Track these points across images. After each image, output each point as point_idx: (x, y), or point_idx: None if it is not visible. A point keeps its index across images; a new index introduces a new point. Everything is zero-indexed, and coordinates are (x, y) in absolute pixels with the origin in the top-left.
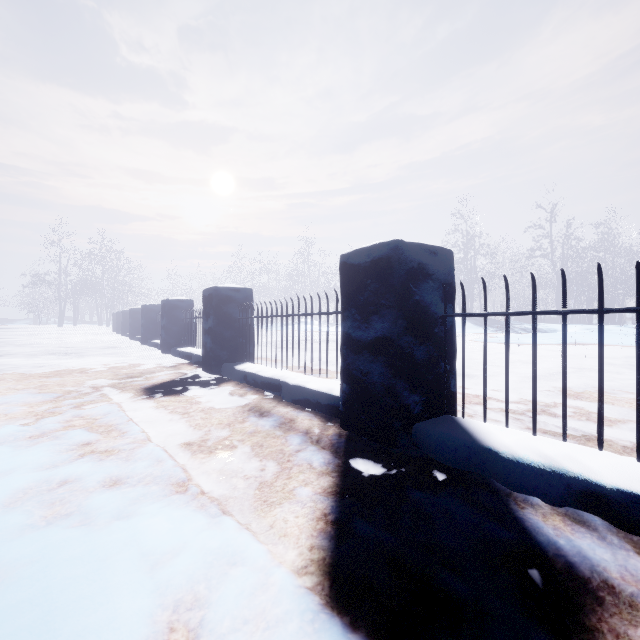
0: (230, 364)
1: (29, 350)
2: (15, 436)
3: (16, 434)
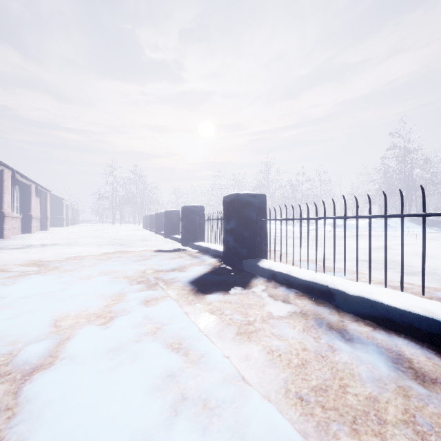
0: (251, 261)
1: (98, 241)
2: (95, 350)
3: (96, 346)
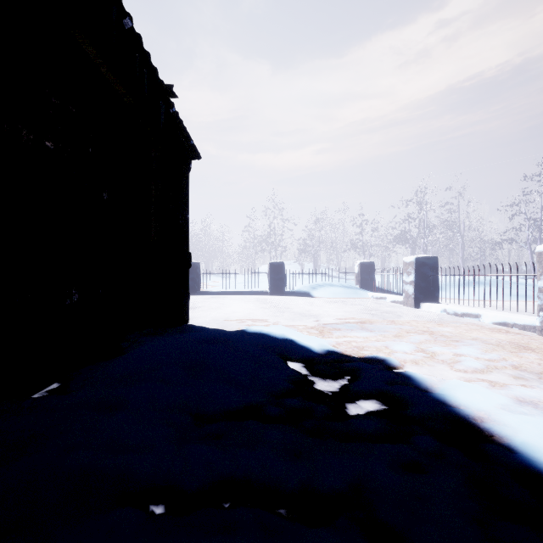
0: None
1: None
2: None
3: None
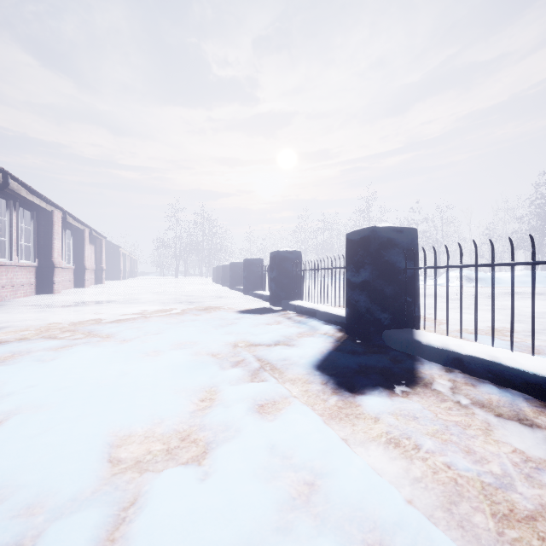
0: (399, 332)
1: (162, 297)
2: None
3: (195, 544)
